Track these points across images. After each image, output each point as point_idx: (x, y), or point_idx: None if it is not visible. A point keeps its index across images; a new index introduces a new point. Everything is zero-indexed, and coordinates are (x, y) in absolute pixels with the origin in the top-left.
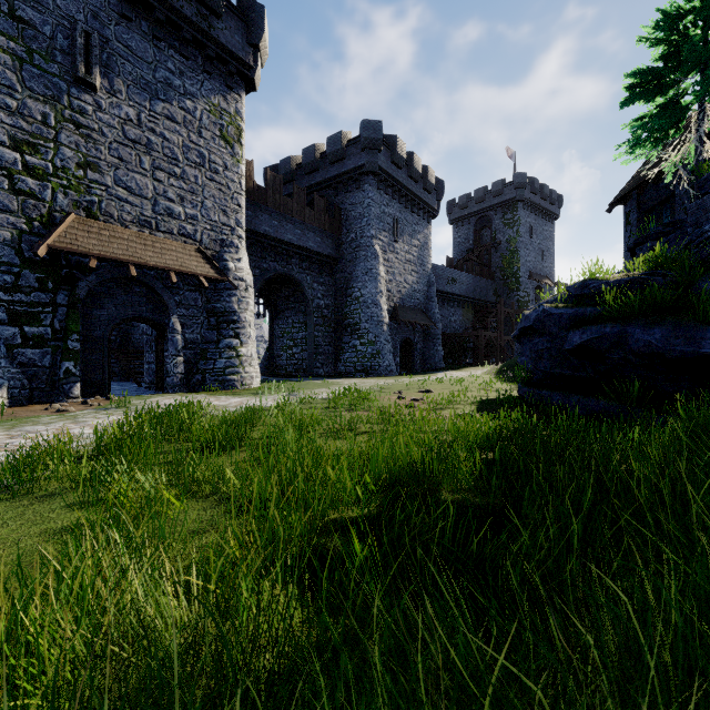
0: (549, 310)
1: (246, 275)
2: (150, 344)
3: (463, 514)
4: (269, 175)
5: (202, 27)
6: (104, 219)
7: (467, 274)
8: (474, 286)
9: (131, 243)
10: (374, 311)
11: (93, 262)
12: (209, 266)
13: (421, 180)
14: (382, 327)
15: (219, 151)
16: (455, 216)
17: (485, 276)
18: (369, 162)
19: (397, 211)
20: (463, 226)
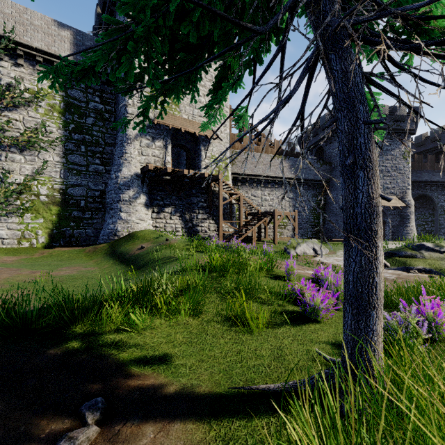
0: None
1: (411, 202)
2: None
3: None
4: (415, 157)
5: (397, 128)
6: None
7: None
8: None
9: None
10: None
11: None
12: (400, 202)
13: None
14: None
15: (401, 163)
16: None
17: None
18: None
19: None
20: None
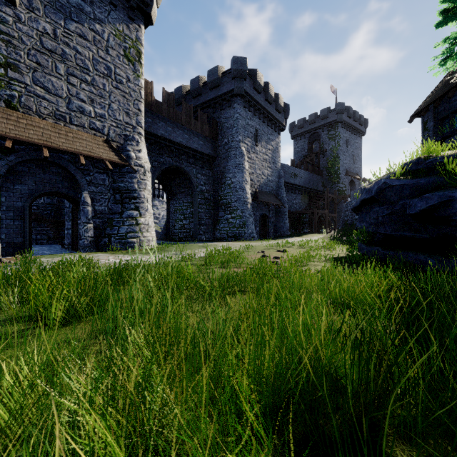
0: (390, 182)
1: (145, 163)
2: (68, 214)
3: None
4: (164, 93)
5: None
6: (23, 110)
7: (304, 171)
8: (309, 180)
9: (46, 131)
10: (241, 194)
11: (9, 143)
12: (113, 154)
13: (273, 103)
14: (246, 206)
15: (123, 66)
16: (295, 133)
17: (316, 173)
18: (238, 87)
19: (257, 124)
20: (300, 140)
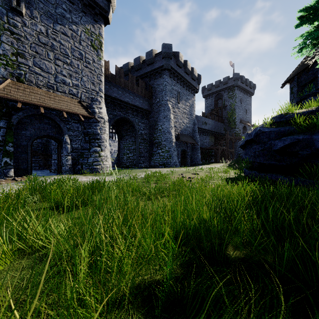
0: (263, 129)
1: (104, 116)
2: (54, 150)
3: (258, 276)
4: (116, 69)
5: None
6: (27, 83)
7: (211, 120)
8: (215, 126)
9: (42, 96)
10: (168, 136)
11: (19, 104)
12: (84, 110)
13: (190, 74)
14: (172, 144)
15: (90, 52)
16: (205, 94)
17: (219, 121)
18: (166, 64)
19: (179, 88)
20: (209, 98)
